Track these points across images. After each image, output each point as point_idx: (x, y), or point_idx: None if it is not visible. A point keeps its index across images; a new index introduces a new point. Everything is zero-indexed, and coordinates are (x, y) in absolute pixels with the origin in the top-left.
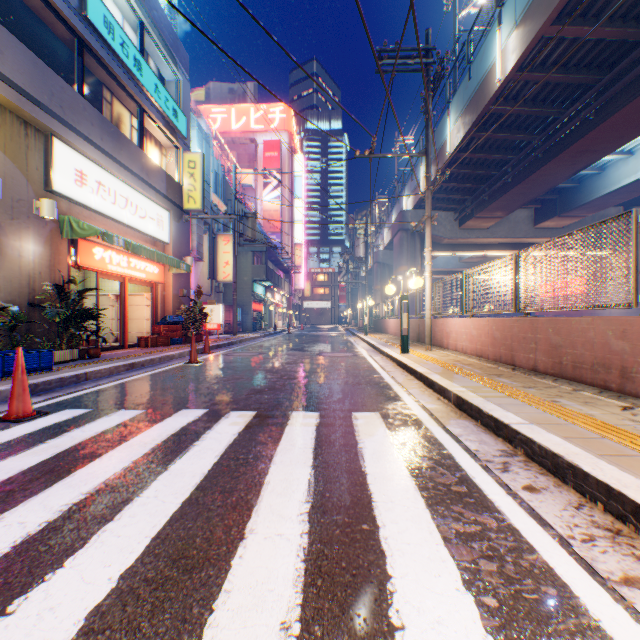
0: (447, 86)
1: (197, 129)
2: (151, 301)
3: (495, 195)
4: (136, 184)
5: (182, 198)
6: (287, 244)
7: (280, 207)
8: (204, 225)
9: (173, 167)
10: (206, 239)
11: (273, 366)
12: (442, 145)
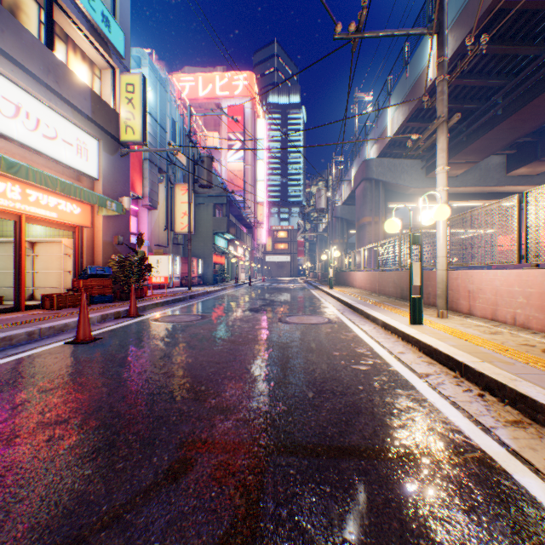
0: (429, 1)
1: (149, 67)
2: (73, 249)
3: (477, 133)
4: (34, 88)
5: (118, 127)
6: (250, 202)
7: (243, 167)
8: (159, 173)
9: (108, 91)
10: (162, 188)
11: (204, 351)
12: (420, 75)
